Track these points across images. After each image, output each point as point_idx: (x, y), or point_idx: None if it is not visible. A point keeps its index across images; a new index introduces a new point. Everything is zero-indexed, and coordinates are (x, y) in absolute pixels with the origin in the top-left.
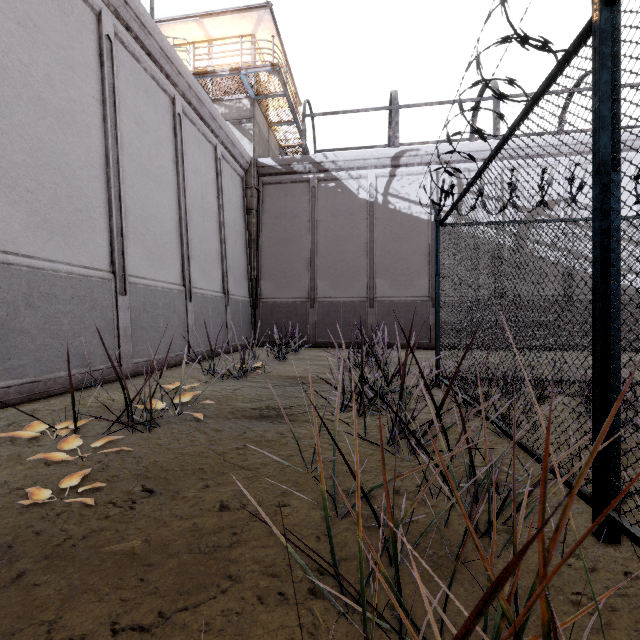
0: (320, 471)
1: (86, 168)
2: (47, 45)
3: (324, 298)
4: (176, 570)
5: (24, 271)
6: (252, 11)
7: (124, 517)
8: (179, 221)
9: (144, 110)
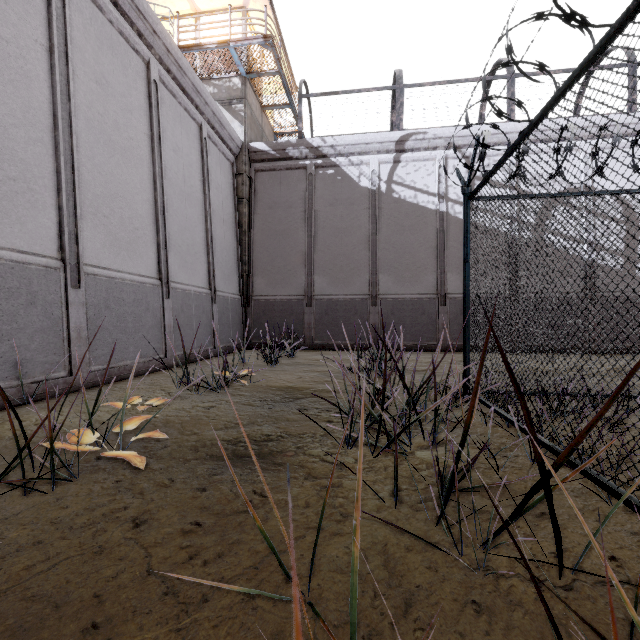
0: None
1: (24, 127)
2: None
3: (322, 295)
4: None
5: None
6: None
7: None
8: (154, 204)
9: (109, 69)
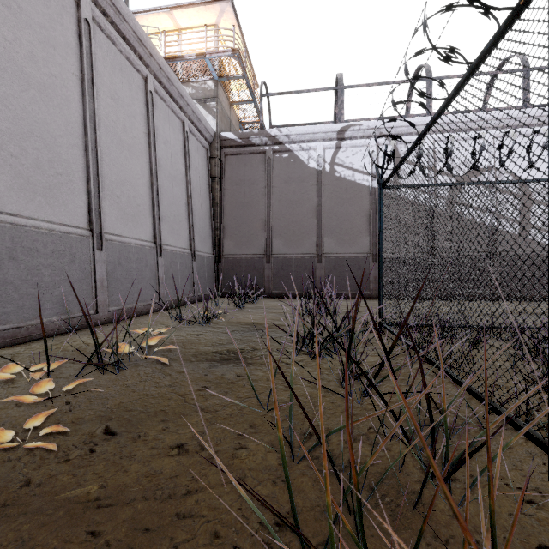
0: (277, 421)
1: (66, 136)
2: (30, 25)
3: (278, 254)
4: (129, 521)
5: (8, 227)
6: (215, 3)
7: (83, 461)
8: (151, 186)
9: (119, 87)
